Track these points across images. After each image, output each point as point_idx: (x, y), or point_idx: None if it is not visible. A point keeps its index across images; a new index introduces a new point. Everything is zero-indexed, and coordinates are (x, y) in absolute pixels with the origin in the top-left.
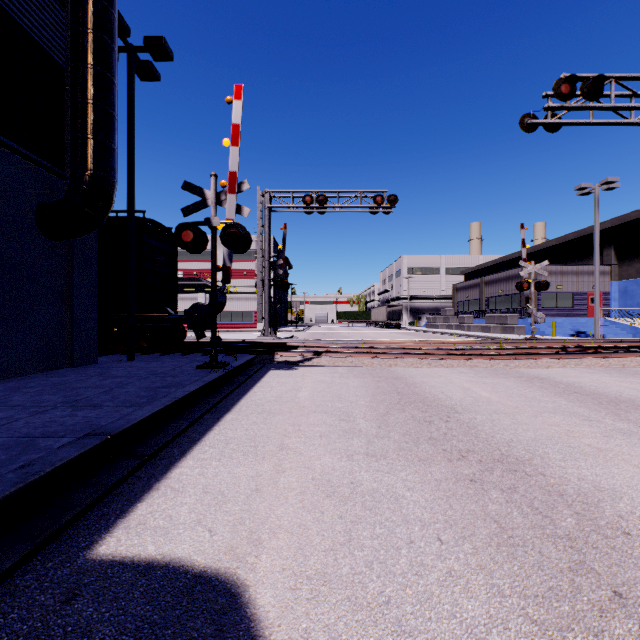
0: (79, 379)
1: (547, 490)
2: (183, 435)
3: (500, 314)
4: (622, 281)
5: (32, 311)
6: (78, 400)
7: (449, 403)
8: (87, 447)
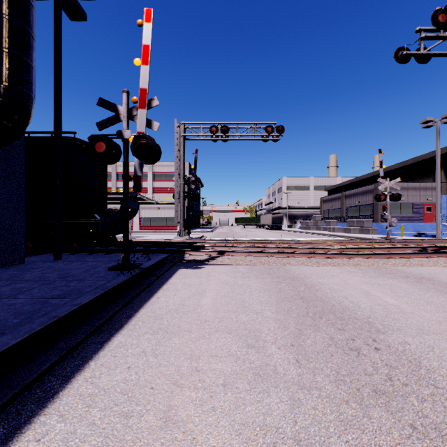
0: None
1: None
2: (39, 382)
3: (358, 219)
4: None
5: None
6: None
7: (362, 315)
8: None
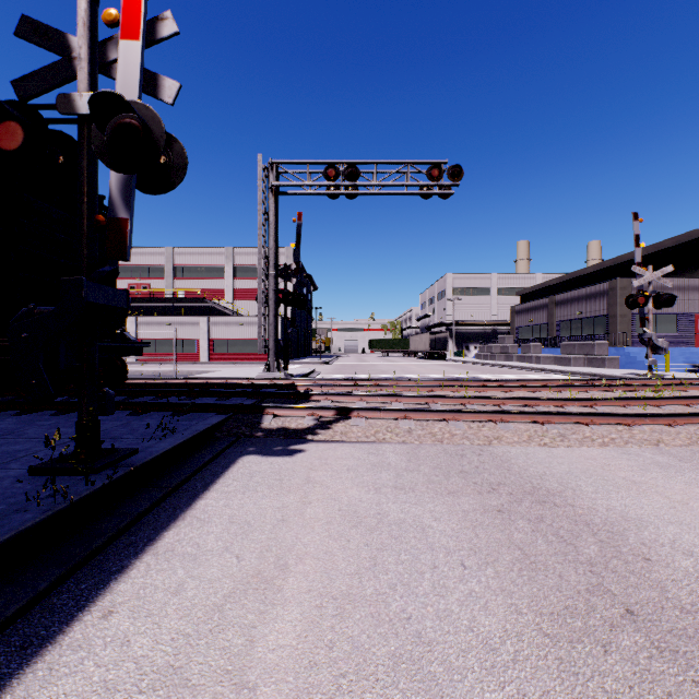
0: None
1: None
2: None
3: (583, 342)
4: None
5: None
6: None
7: None
8: None
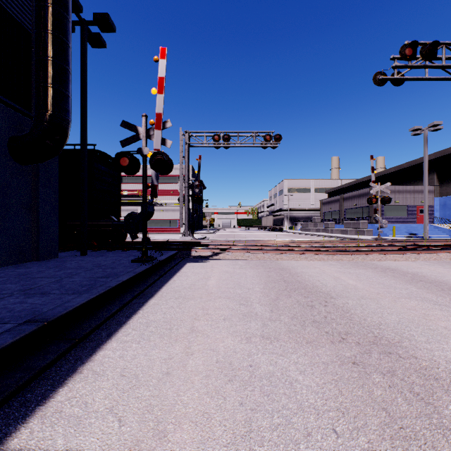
0: (39, 270)
1: (422, 373)
2: (112, 318)
3: (354, 221)
4: (442, 197)
5: (5, 218)
6: (32, 288)
7: (325, 290)
8: (22, 334)
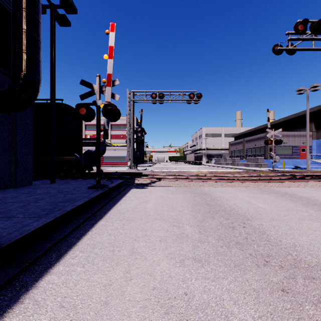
0: (14, 196)
1: None
2: (65, 240)
3: (254, 157)
4: (318, 140)
5: None
6: (1, 212)
7: (241, 212)
8: None
